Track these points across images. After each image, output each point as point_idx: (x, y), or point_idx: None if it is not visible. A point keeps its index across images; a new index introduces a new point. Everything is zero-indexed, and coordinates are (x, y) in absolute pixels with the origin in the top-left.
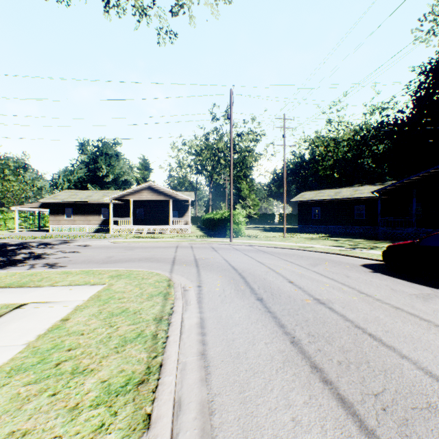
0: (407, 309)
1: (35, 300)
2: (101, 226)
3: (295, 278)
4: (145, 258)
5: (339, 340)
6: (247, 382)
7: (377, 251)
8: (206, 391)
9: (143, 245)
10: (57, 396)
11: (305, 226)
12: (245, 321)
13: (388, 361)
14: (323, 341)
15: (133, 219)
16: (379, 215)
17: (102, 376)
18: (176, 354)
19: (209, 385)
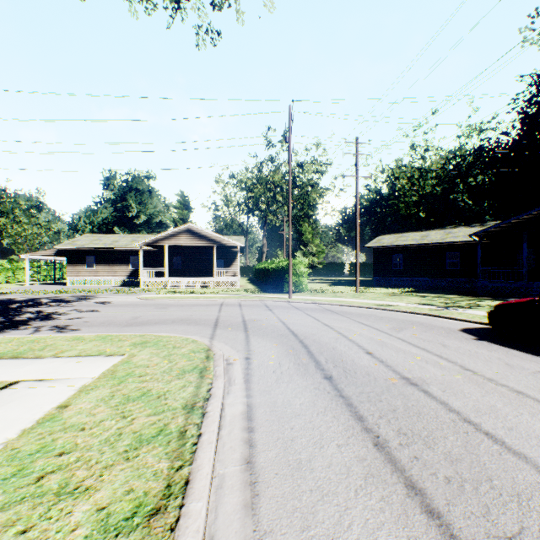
0: (534, 393)
1: (30, 376)
2: (130, 278)
3: (375, 348)
4: (179, 320)
5: (444, 442)
6: (312, 511)
7: (479, 311)
8: (252, 526)
9: (179, 303)
10: (28, 535)
11: (383, 278)
12: (308, 410)
13: (520, 479)
14: (420, 444)
15: (168, 270)
16: (479, 265)
17: (100, 499)
18: (210, 463)
19: (256, 516)
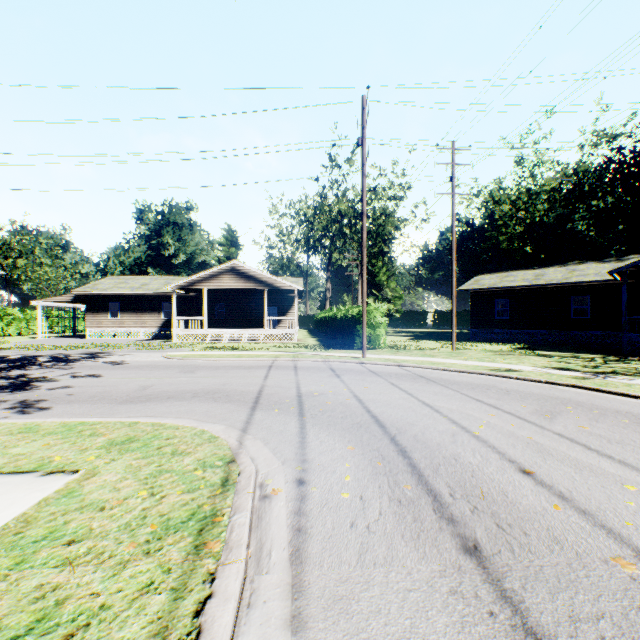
0: None
1: None
2: (162, 330)
3: (531, 459)
4: (205, 392)
5: None
6: None
7: None
8: None
9: (214, 364)
10: None
11: (483, 330)
12: None
13: None
14: None
15: (209, 320)
16: (624, 312)
17: None
18: None
19: None
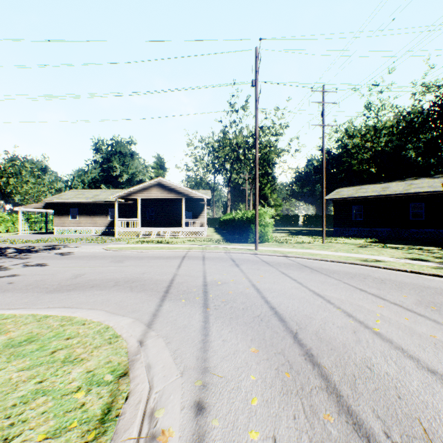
0: None
1: None
2: (108, 228)
3: None
4: (125, 281)
5: None
6: None
7: None
8: None
9: (141, 254)
10: None
11: (343, 228)
12: None
13: None
14: None
15: (142, 221)
16: None
17: None
18: None
19: None
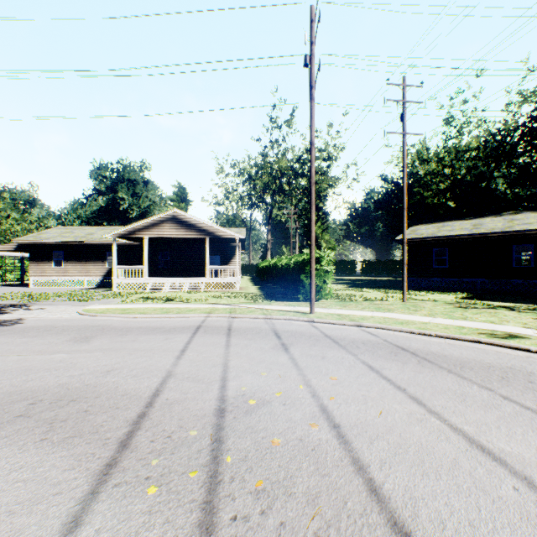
0: None
1: None
2: (106, 279)
3: None
4: (52, 400)
5: None
6: None
7: None
8: None
9: (131, 323)
10: None
11: (421, 278)
12: None
13: None
14: None
15: (153, 268)
16: None
17: None
18: None
19: None
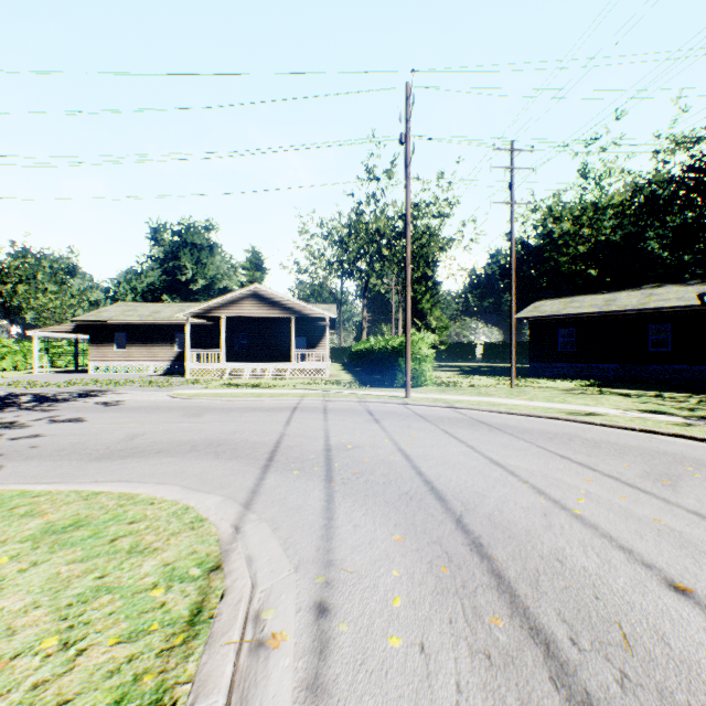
0: None
1: None
2: (175, 364)
3: (677, 561)
4: (206, 444)
5: None
6: None
7: None
8: None
9: (228, 404)
10: None
11: (544, 364)
12: None
13: None
14: None
15: (229, 352)
16: None
17: None
18: None
19: None
